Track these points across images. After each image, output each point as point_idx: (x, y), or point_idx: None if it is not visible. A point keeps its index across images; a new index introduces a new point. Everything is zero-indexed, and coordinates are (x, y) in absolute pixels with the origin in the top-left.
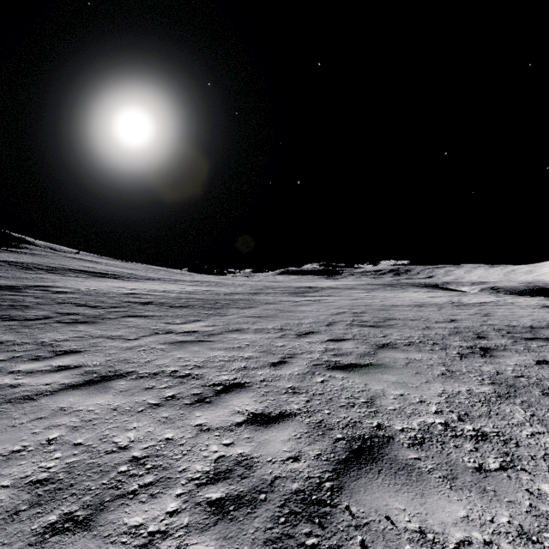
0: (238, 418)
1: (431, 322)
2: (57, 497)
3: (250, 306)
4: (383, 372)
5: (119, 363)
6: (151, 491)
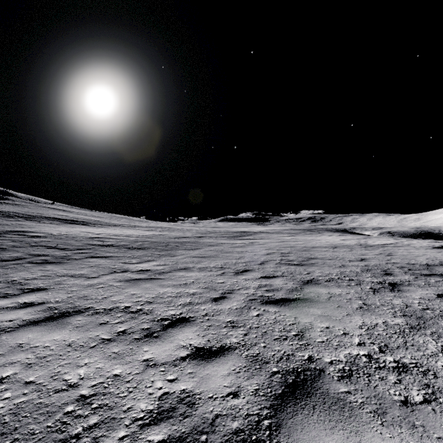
0: (183, 352)
1: (346, 261)
2: None
3: (195, 248)
4: (309, 306)
5: (79, 299)
6: (94, 434)
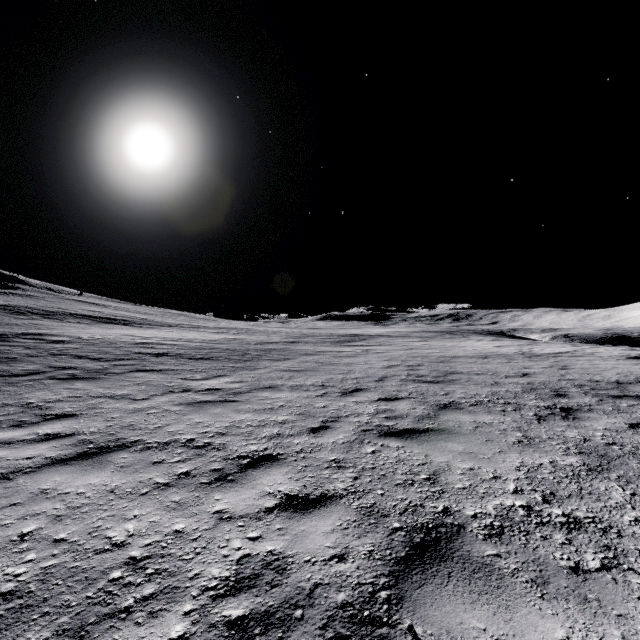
0: (269, 501)
1: (500, 377)
2: (23, 619)
3: (285, 358)
4: (446, 440)
5: (122, 429)
6: (151, 607)
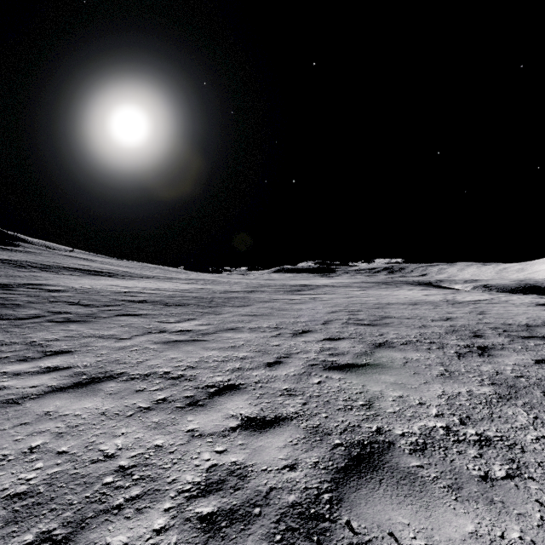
0: (232, 422)
1: (427, 321)
2: (35, 514)
3: (245, 304)
4: (380, 373)
5: (110, 364)
6: (137, 505)
